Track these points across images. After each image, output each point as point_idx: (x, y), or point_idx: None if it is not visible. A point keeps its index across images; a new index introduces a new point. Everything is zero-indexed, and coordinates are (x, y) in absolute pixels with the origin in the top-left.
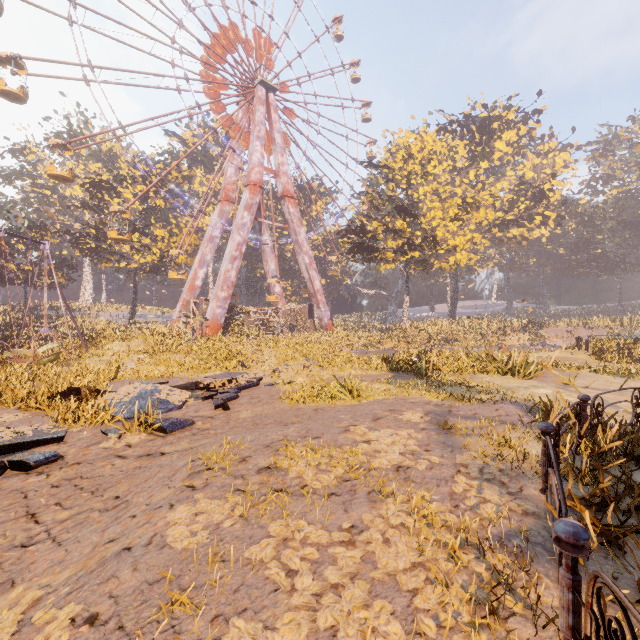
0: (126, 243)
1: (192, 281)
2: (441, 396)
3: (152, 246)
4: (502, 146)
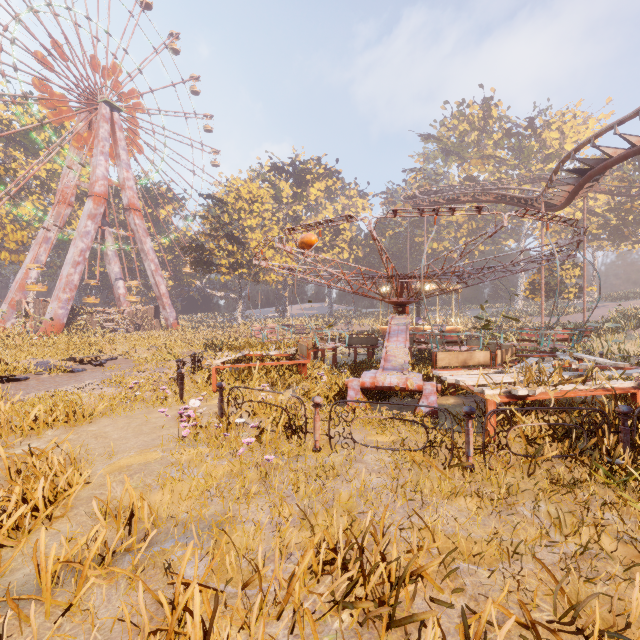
0: None
1: (23, 281)
2: None
3: None
4: (315, 192)
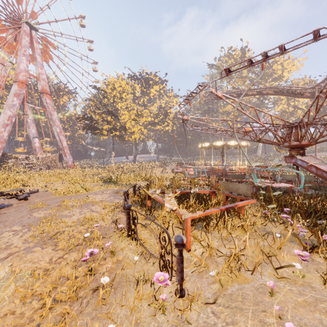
0: None
1: None
2: (119, 187)
3: None
4: (154, 91)
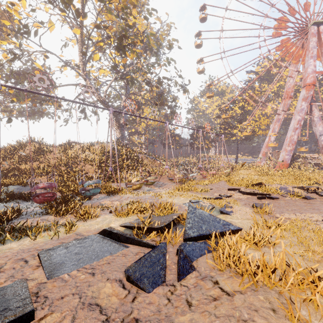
0: (236, 129)
1: (267, 142)
2: None
3: (247, 128)
4: None
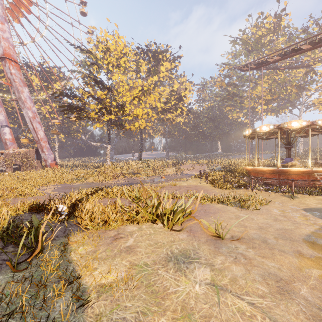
0: None
1: None
2: None
3: None
4: (164, 70)
